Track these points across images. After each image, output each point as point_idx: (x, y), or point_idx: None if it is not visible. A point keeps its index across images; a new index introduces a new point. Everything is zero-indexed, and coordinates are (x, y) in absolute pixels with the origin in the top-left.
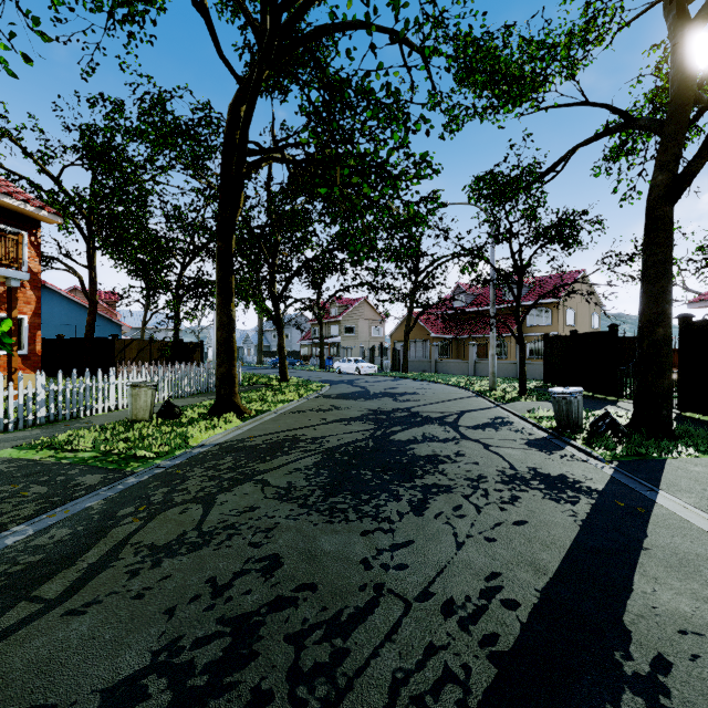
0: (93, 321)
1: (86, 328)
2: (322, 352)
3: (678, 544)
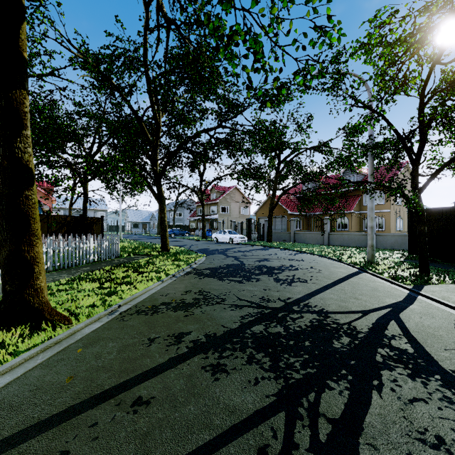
0: None
1: None
2: (203, 225)
3: None
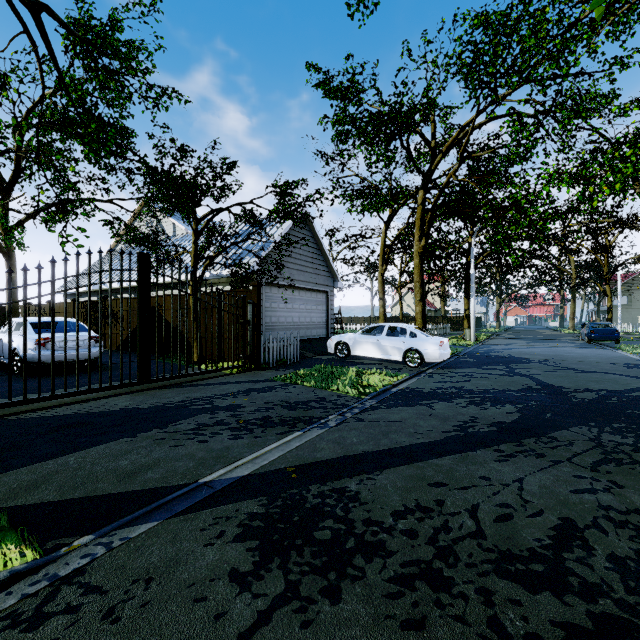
0: None
1: None
2: None
3: (336, 449)
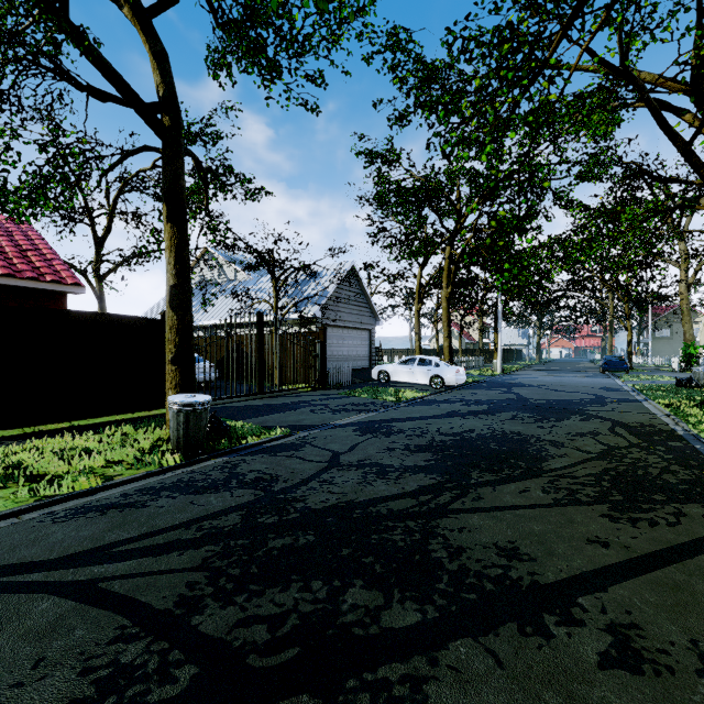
0: None
1: None
2: None
3: (385, 417)
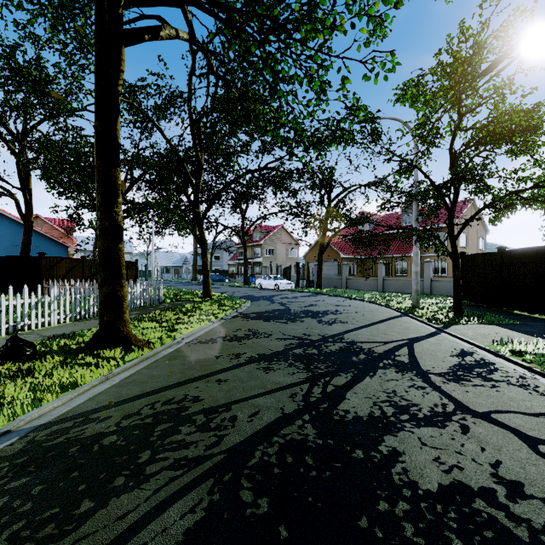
0: (28, 240)
1: (21, 247)
2: (246, 270)
3: None
